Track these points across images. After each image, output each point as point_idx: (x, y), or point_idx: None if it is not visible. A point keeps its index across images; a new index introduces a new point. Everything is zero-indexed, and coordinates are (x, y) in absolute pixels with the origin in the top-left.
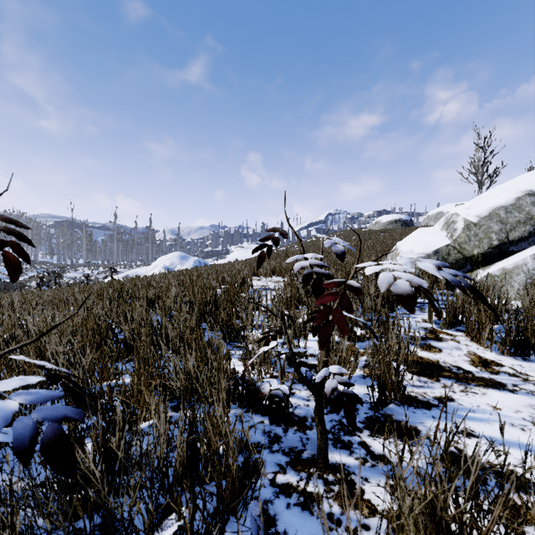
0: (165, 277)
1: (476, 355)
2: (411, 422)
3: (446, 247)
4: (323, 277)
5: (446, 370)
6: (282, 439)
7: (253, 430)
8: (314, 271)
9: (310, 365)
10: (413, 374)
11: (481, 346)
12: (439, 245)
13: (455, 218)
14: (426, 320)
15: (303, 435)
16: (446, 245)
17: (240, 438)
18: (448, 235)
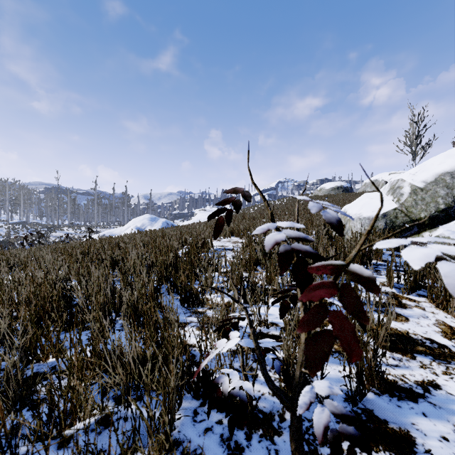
0: (132, 238)
1: (446, 325)
2: (400, 423)
3: (394, 210)
4: (307, 257)
5: (419, 344)
6: (245, 452)
7: (209, 437)
8: (294, 247)
9: (272, 337)
10: (386, 350)
11: (448, 314)
12: (386, 208)
13: (400, 184)
14: (385, 283)
15: (271, 444)
16: (394, 208)
17: (192, 450)
18: (394, 199)
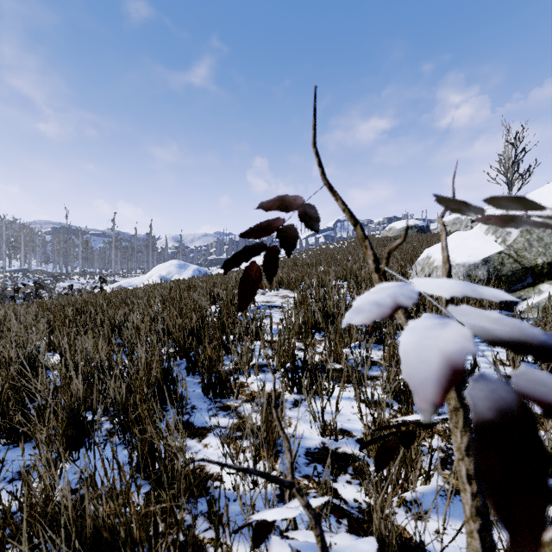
0: (147, 292)
1: None
2: None
3: (499, 254)
4: None
5: None
6: None
7: None
8: (532, 394)
9: (344, 458)
10: None
11: None
12: (488, 252)
13: None
14: (503, 361)
15: None
16: (498, 252)
17: None
18: (498, 240)
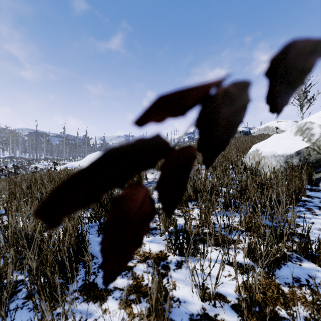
0: None
1: None
2: None
3: (306, 148)
4: None
5: None
6: None
7: None
8: None
9: None
10: None
11: None
12: (299, 147)
13: (310, 125)
14: None
15: None
16: (306, 147)
17: None
18: (305, 139)
